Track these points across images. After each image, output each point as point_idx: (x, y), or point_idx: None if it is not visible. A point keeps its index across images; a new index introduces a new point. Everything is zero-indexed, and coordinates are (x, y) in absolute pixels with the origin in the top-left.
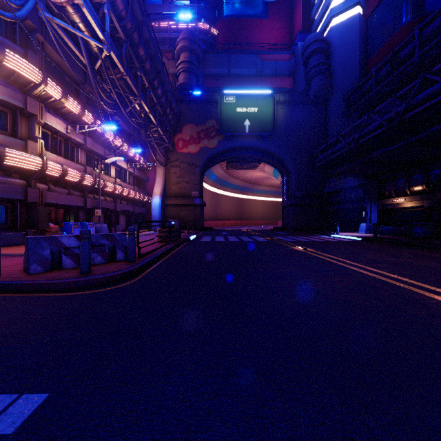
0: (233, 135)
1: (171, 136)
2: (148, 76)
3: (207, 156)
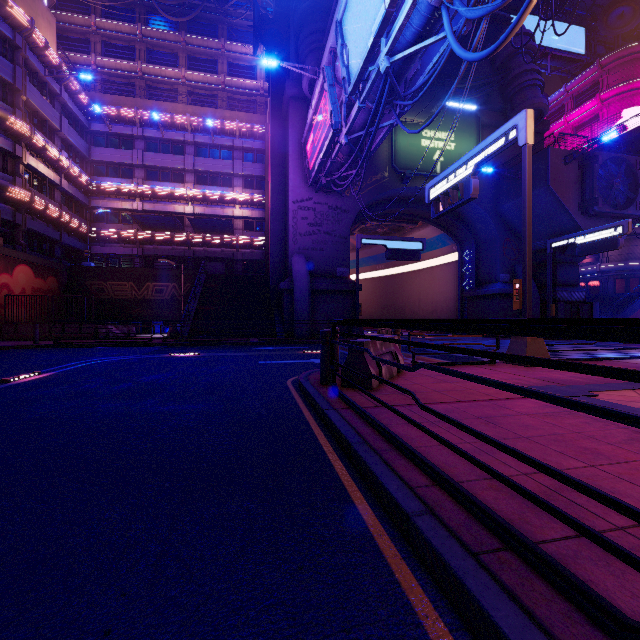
0: None
1: None
2: None
3: None
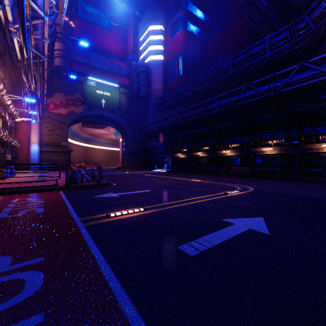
0: (93, 107)
1: None
2: (48, 65)
3: (74, 118)
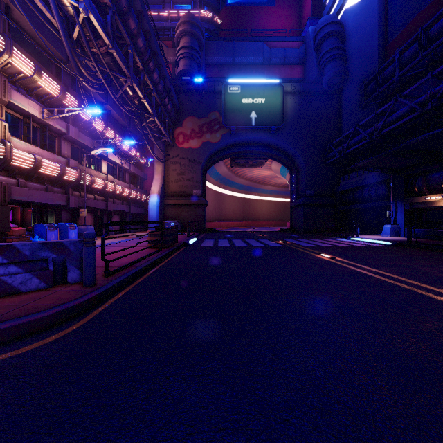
0: (238, 128)
1: (170, 129)
2: (141, 56)
3: (210, 151)
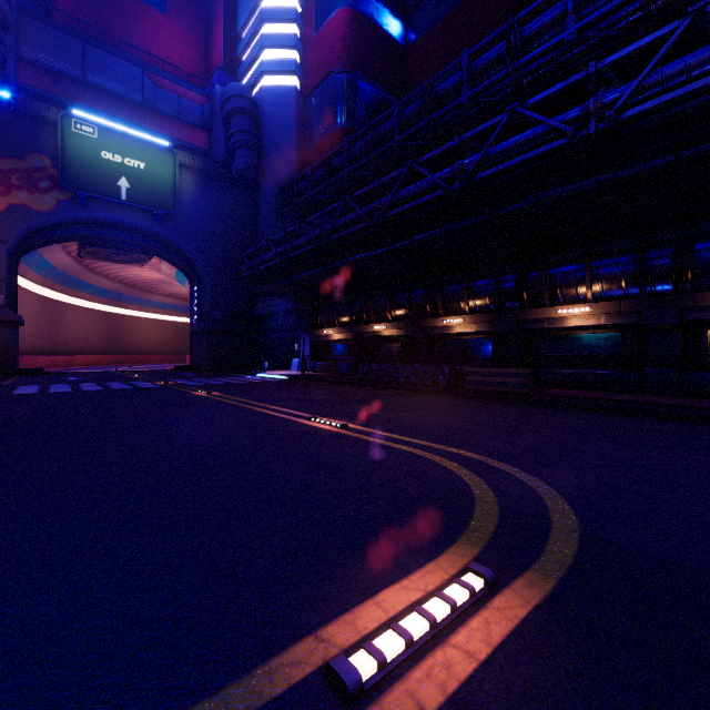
0: (93, 197)
1: None
2: None
3: (29, 224)
